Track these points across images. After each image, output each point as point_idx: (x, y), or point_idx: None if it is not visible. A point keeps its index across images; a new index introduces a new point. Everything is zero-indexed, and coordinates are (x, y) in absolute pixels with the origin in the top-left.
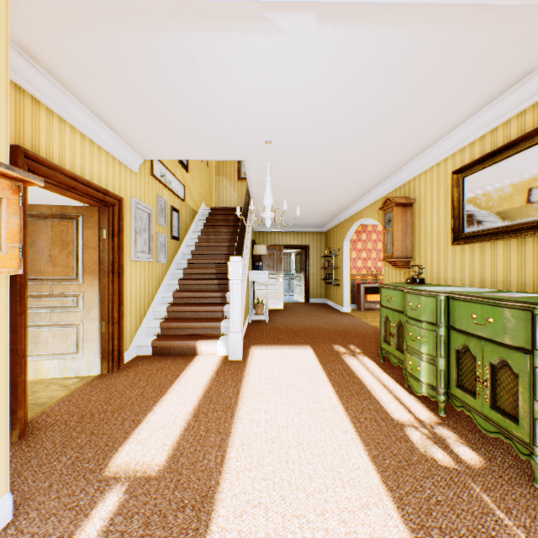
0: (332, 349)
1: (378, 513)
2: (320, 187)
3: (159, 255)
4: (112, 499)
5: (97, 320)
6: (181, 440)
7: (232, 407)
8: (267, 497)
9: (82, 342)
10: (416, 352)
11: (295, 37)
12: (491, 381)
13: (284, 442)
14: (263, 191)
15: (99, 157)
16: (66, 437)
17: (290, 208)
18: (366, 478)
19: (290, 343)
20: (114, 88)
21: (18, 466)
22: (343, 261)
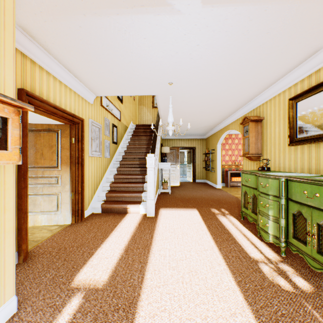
0: (210, 211)
1: (242, 320)
2: (202, 110)
3: (105, 153)
4: (75, 302)
5: (69, 192)
6: (117, 266)
7: (148, 246)
8: (170, 305)
9: (60, 204)
10: (265, 214)
11: (187, 15)
12: (317, 235)
13: (180, 270)
14: (167, 114)
15: (70, 95)
16: (50, 261)
17: (184, 124)
18: (233, 296)
19: (184, 207)
20: (78, 53)
21: (22, 279)
22: (216, 156)
